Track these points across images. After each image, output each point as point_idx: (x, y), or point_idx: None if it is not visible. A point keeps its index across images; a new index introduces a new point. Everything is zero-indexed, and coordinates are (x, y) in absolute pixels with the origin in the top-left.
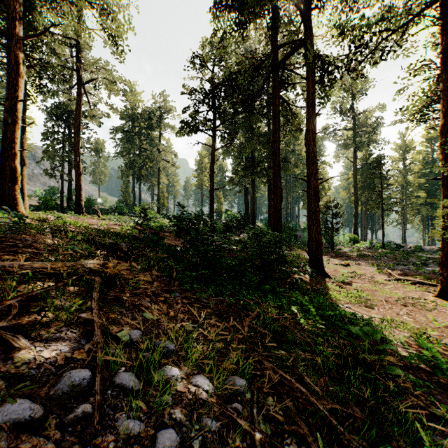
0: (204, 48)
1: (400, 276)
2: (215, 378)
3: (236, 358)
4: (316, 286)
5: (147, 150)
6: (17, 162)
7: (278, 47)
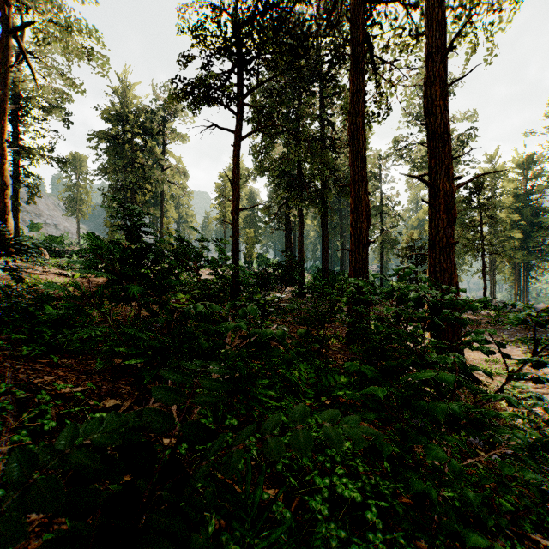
0: None
1: None
2: None
3: None
4: None
5: (143, 165)
6: None
7: None
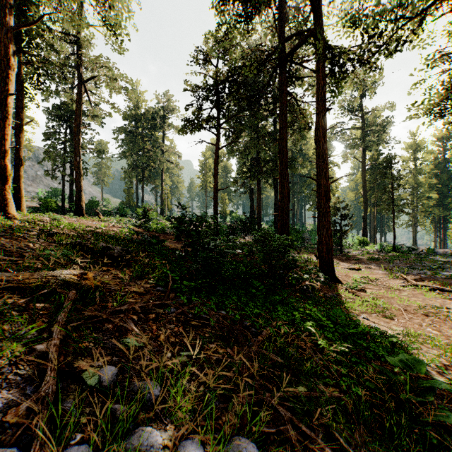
0: (208, 43)
1: (416, 281)
2: (212, 446)
3: (243, 409)
4: (327, 293)
5: (150, 150)
6: (8, 159)
7: (286, 39)
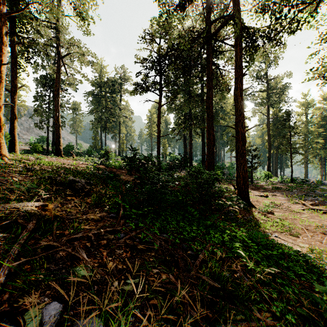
0: (153, 27)
1: (312, 206)
2: None
3: None
4: (245, 216)
5: (111, 108)
6: (1, 113)
7: (212, 22)
